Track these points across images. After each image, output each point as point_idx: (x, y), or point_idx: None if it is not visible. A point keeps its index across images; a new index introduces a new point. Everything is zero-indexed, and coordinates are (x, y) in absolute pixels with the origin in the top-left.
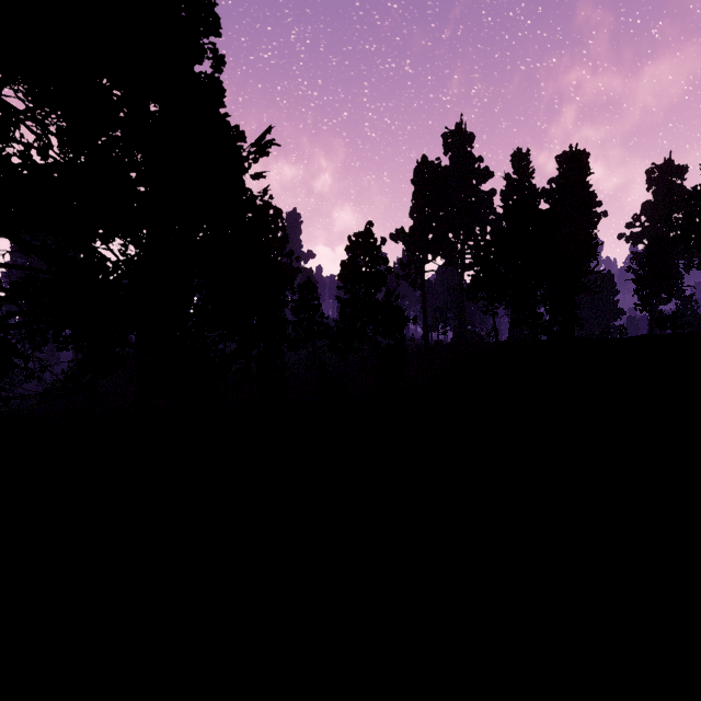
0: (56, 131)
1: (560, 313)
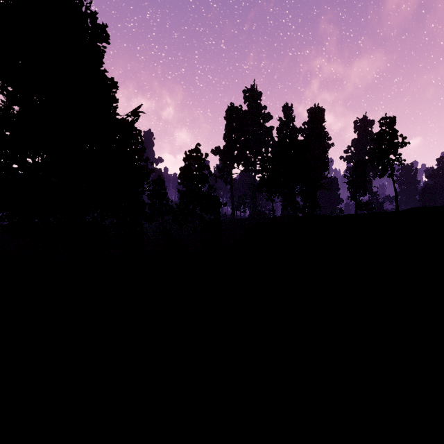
0: (6, 94)
1: (308, 201)
